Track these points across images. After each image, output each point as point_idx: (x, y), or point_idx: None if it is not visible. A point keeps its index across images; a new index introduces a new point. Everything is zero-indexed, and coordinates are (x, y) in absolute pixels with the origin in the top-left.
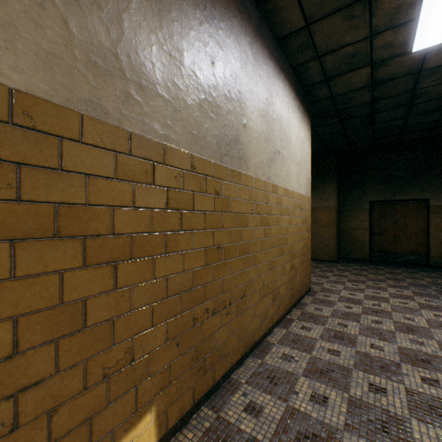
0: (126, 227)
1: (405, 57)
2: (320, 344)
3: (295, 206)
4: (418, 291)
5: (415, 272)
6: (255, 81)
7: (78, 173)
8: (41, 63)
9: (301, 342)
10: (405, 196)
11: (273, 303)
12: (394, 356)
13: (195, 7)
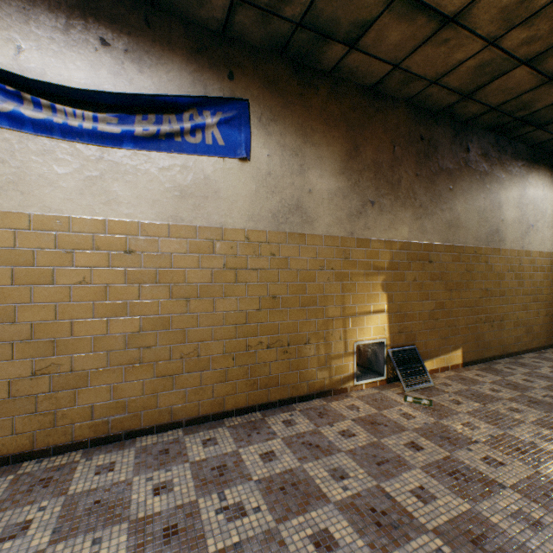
0: (453, 278)
1: None
2: None
3: (551, 264)
4: None
5: None
6: (510, 188)
7: (443, 262)
8: (437, 234)
9: (550, 360)
10: None
11: (526, 335)
12: None
13: (475, 178)
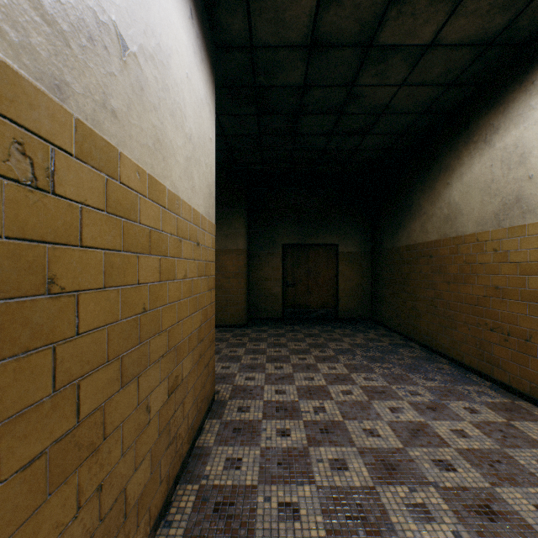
0: None
1: None
2: None
3: (182, 233)
4: (350, 363)
5: (331, 330)
6: None
7: None
8: None
9: None
10: (318, 240)
11: None
12: None
13: None
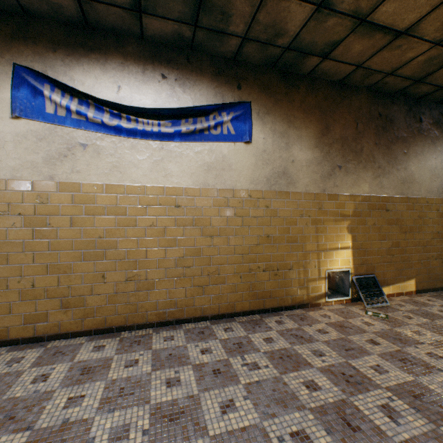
0: (407, 223)
1: None
2: None
3: None
4: None
5: None
6: None
7: (398, 210)
8: (393, 189)
9: None
10: None
11: None
12: None
13: (427, 143)
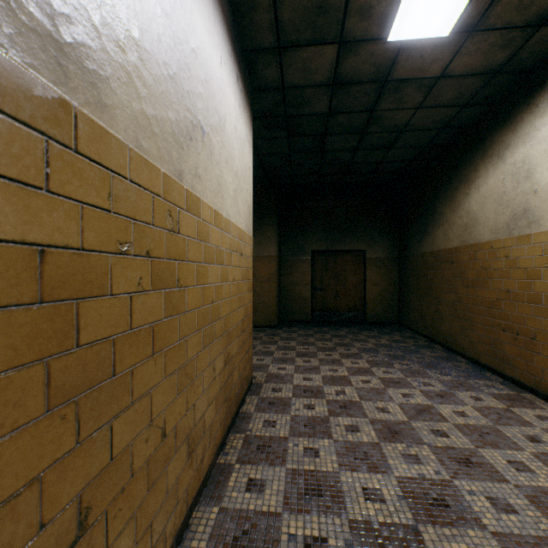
0: None
1: (378, 47)
2: (287, 529)
3: (232, 247)
4: (372, 359)
5: (358, 332)
6: None
7: None
8: None
9: (252, 542)
10: (346, 246)
11: (191, 458)
12: (403, 508)
13: None
